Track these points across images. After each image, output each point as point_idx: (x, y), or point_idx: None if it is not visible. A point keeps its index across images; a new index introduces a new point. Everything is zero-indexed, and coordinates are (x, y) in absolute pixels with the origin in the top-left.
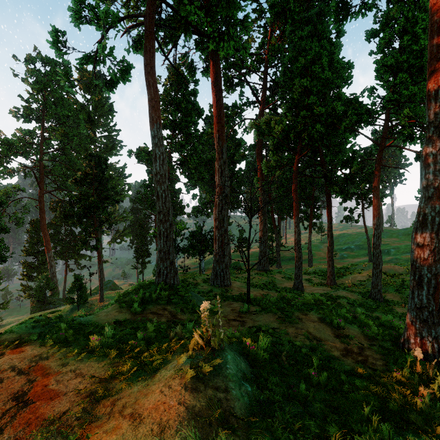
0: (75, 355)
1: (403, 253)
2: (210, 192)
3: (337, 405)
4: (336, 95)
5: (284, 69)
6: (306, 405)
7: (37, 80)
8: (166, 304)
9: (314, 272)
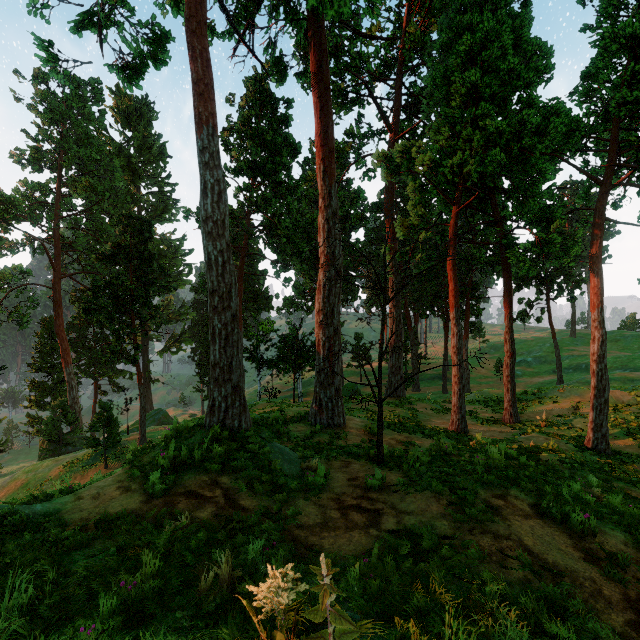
0: None
1: (611, 369)
2: (311, 275)
3: None
4: (524, 100)
5: (432, 65)
6: None
7: (50, 106)
8: (221, 470)
9: (478, 400)
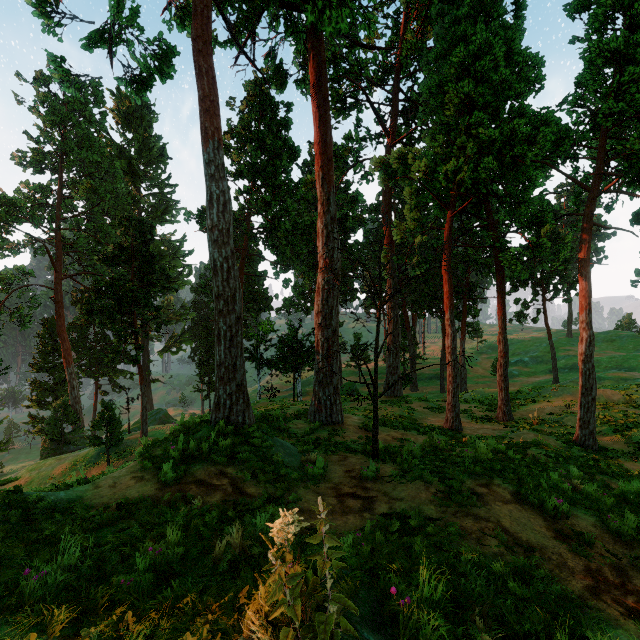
0: None
1: (606, 369)
2: (310, 276)
3: None
4: (516, 109)
5: (428, 73)
6: None
7: (51, 108)
8: (227, 462)
9: (473, 399)
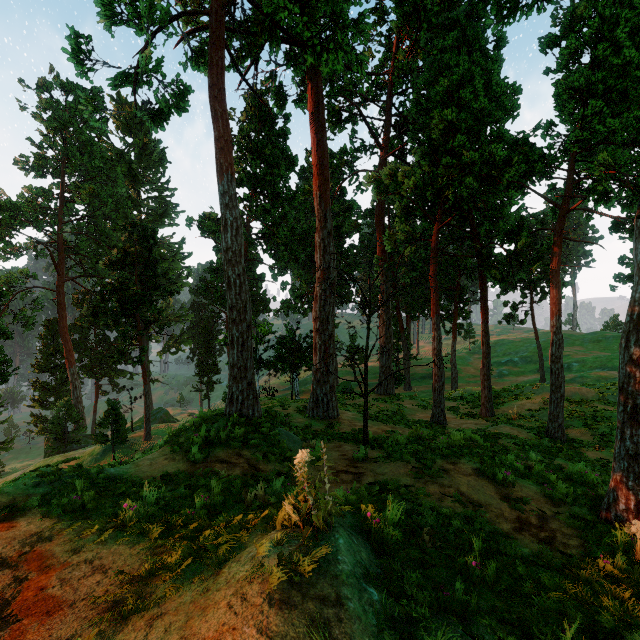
0: (96, 532)
1: (590, 368)
2: (307, 279)
3: (516, 618)
4: (495, 133)
5: (417, 96)
6: (467, 619)
7: (54, 115)
8: (242, 447)
9: (461, 397)
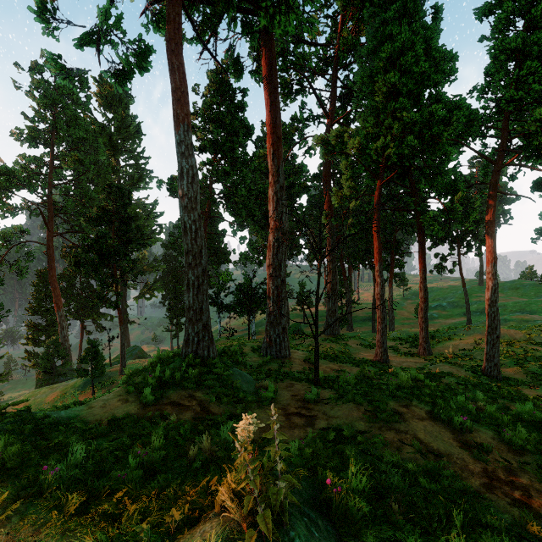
0: (3, 505)
1: (511, 312)
2: (263, 234)
3: None
4: (434, 96)
5: (361, 66)
6: None
7: (44, 93)
8: (195, 388)
9: (399, 337)
